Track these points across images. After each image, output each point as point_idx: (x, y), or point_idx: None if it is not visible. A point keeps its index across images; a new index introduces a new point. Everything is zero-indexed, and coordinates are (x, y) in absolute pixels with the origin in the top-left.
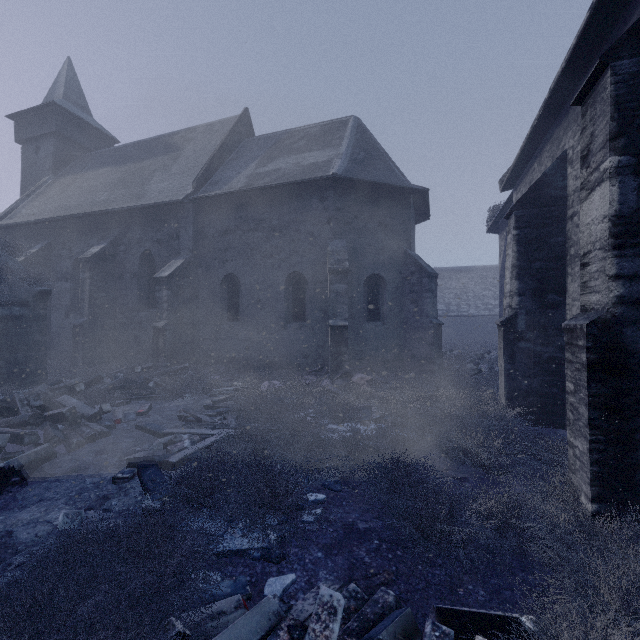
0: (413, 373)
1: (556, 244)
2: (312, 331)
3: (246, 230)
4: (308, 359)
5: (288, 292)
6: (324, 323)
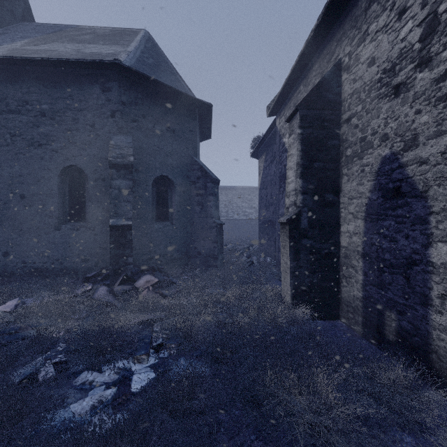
0: (199, 269)
1: (332, 146)
2: (93, 232)
3: (4, 110)
4: (88, 263)
5: (63, 188)
6: (107, 223)
